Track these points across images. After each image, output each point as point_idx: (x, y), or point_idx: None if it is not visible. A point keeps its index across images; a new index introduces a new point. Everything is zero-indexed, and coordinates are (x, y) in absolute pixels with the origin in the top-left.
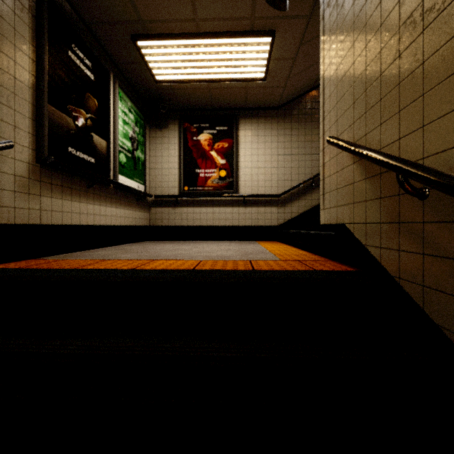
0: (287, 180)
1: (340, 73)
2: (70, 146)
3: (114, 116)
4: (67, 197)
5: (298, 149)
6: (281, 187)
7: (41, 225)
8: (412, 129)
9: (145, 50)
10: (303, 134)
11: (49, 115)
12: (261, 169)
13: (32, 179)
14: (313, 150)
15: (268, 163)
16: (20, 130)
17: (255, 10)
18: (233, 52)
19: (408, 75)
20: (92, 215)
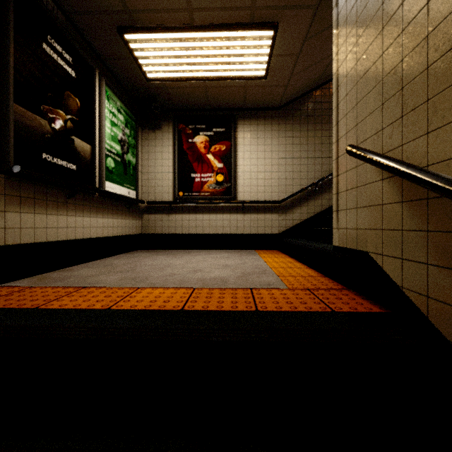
0: (289, 185)
1: (362, 68)
2: (45, 152)
3: (100, 117)
4: (41, 210)
5: (300, 152)
6: (283, 193)
7: (6, 245)
8: None
9: (134, 44)
10: (306, 136)
11: (16, 117)
12: (261, 173)
13: None
14: (316, 153)
15: (268, 167)
16: None
17: None
18: (231, 47)
19: None
20: (73, 228)
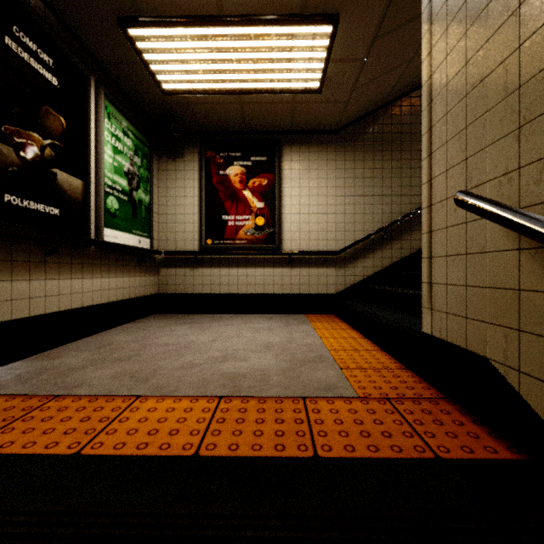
0: (349, 231)
1: (477, 71)
2: (8, 192)
3: (97, 142)
4: (3, 276)
5: (363, 188)
6: (341, 240)
7: None
8: None
9: (142, 43)
10: (371, 167)
11: None
12: (313, 215)
13: None
14: (384, 190)
15: (323, 207)
16: None
17: None
18: (274, 49)
19: None
20: (56, 296)
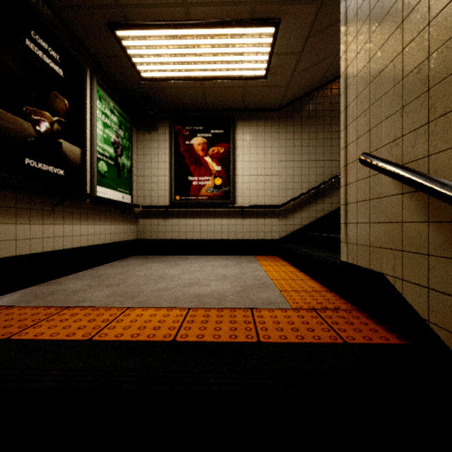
0: (289, 189)
1: (376, 66)
2: (28, 157)
3: (91, 119)
4: (24, 220)
5: (301, 155)
6: (283, 197)
7: None
8: None
9: (127, 42)
10: (307, 138)
11: None
12: (260, 176)
13: None
14: (317, 156)
15: (268, 170)
16: None
17: None
18: (229, 45)
19: None
20: (61, 237)
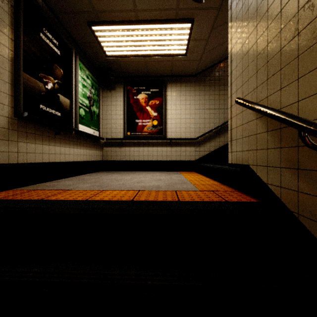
0: (202, 127)
1: (245, 49)
2: (41, 104)
3: (76, 81)
4: (39, 142)
5: (209, 105)
6: (197, 133)
7: (18, 163)
8: (310, 93)
9: (98, 33)
10: (213, 94)
11: (24, 81)
12: (183, 119)
13: (11, 129)
14: (220, 106)
15: (188, 115)
16: (1, 92)
17: (179, 3)
18: (162, 35)
19: (307, 49)
20: (59, 154)
